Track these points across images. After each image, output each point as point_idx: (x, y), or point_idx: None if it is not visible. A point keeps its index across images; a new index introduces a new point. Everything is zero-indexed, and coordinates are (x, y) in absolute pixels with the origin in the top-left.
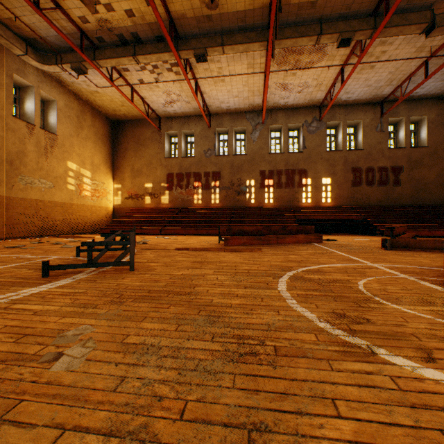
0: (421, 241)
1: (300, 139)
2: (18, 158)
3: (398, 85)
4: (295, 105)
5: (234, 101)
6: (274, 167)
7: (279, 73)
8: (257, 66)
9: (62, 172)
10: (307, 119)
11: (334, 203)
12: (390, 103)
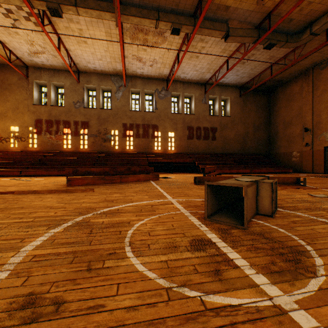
0: (217, 178)
1: (154, 102)
2: None
3: (214, 74)
4: (149, 75)
5: (99, 63)
6: (134, 121)
7: (134, 47)
8: (114, 36)
9: None
10: (158, 88)
11: (176, 151)
12: (210, 85)
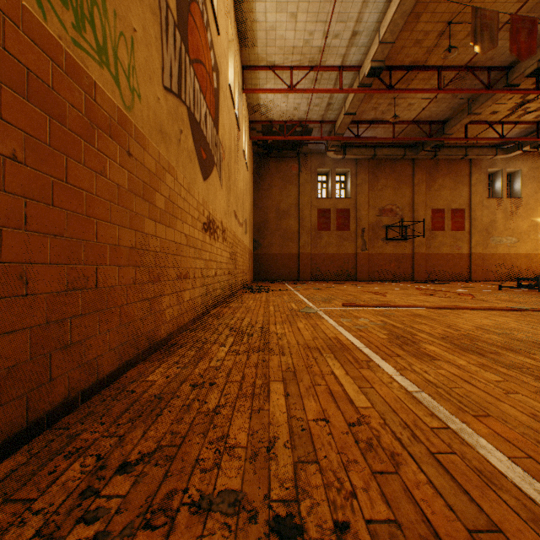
0: None
1: None
2: (489, 226)
3: None
4: None
5: None
6: None
7: None
8: None
9: (524, 228)
10: None
11: None
12: None
